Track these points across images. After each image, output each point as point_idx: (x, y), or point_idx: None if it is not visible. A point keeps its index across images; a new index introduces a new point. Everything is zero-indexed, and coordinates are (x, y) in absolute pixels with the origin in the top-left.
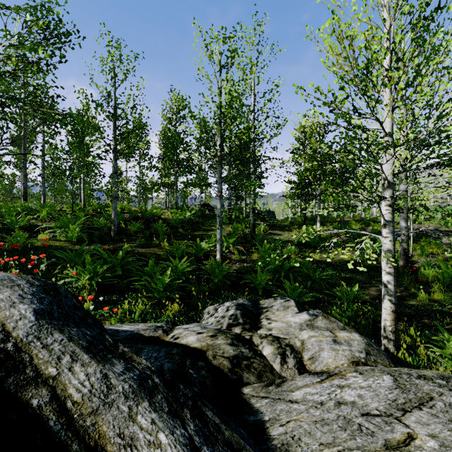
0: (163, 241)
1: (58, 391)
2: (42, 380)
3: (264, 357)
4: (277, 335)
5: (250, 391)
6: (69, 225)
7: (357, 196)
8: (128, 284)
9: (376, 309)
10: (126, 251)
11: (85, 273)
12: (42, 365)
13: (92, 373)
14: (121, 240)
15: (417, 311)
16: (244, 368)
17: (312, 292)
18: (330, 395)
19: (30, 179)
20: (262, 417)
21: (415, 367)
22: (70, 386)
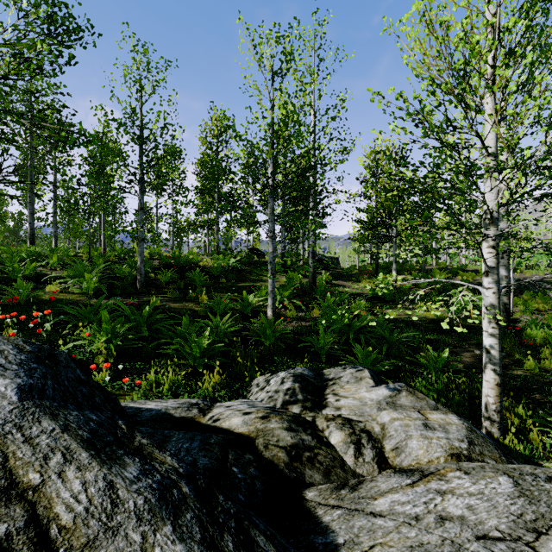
0: (201, 294)
1: (39, 510)
2: (17, 492)
3: (332, 446)
4: (349, 417)
5: (315, 496)
6: (84, 274)
7: (452, 235)
8: (156, 348)
9: (471, 381)
10: (154, 307)
11: (101, 334)
12: (19, 469)
13: (92, 481)
14: (149, 293)
15: (524, 384)
16: (306, 462)
17: (389, 359)
18: (428, 505)
19: (40, 218)
20: (334, 538)
21: (527, 458)
22: (58, 502)
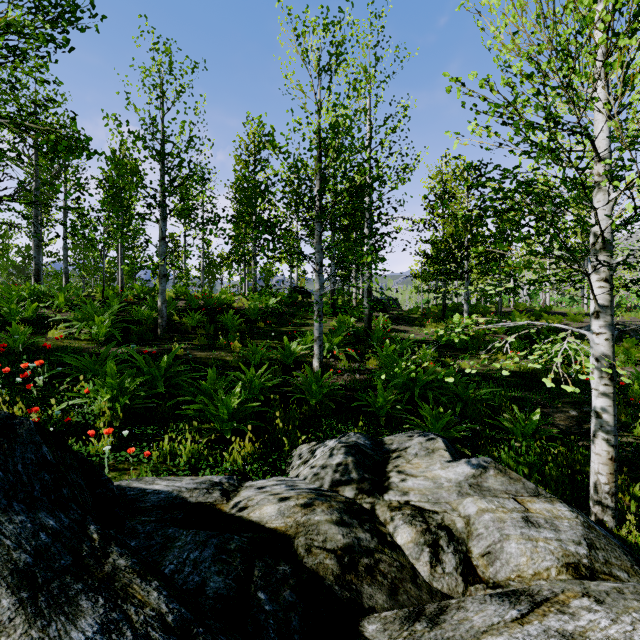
0: (234, 341)
1: None
2: None
3: (399, 548)
4: (420, 505)
5: (378, 632)
6: (94, 317)
7: (554, 263)
8: (175, 408)
9: (569, 450)
10: (176, 356)
11: (105, 391)
12: None
13: None
14: (172, 339)
15: (637, 454)
16: (364, 573)
17: (464, 421)
18: None
19: (50, 252)
20: None
21: None
22: None
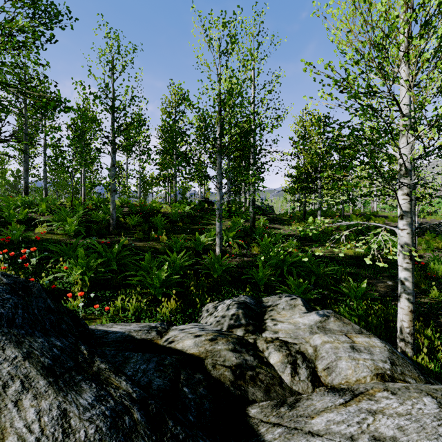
0: (161, 235)
1: None
2: None
3: (271, 365)
4: (285, 339)
5: (257, 413)
6: (67, 219)
7: (373, 183)
8: (124, 280)
9: (386, 307)
10: (123, 245)
11: (77, 268)
12: None
13: (46, 410)
14: (120, 234)
15: (430, 310)
16: (249, 380)
17: (316, 288)
18: (361, 425)
19: (34, 174)
20: None
21: (437, 374)
22: (11, 432)
